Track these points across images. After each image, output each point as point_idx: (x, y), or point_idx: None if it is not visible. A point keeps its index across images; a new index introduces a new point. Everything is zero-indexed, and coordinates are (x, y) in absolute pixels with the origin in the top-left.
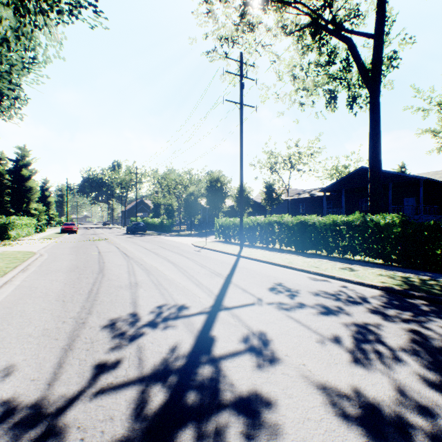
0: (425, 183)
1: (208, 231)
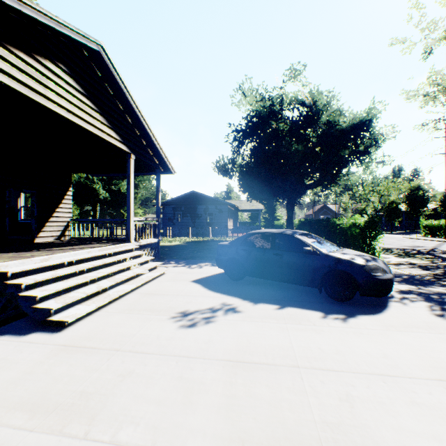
0: None
1: (408, 231)
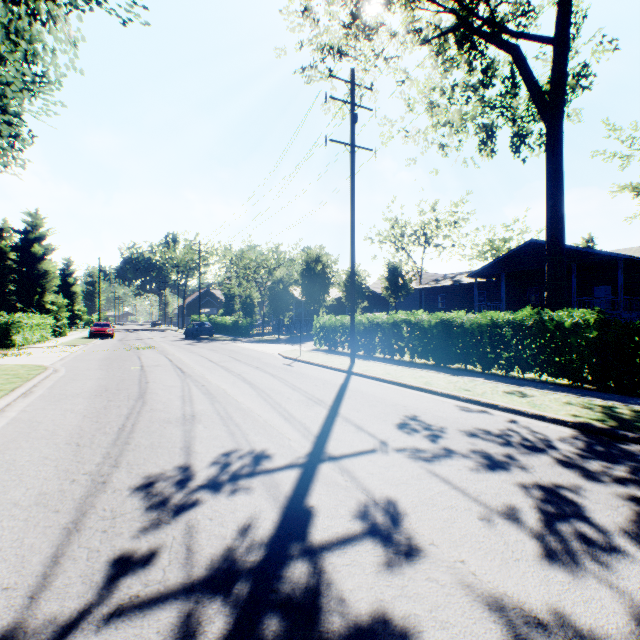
0: (626, 264)
1: (303, 335)
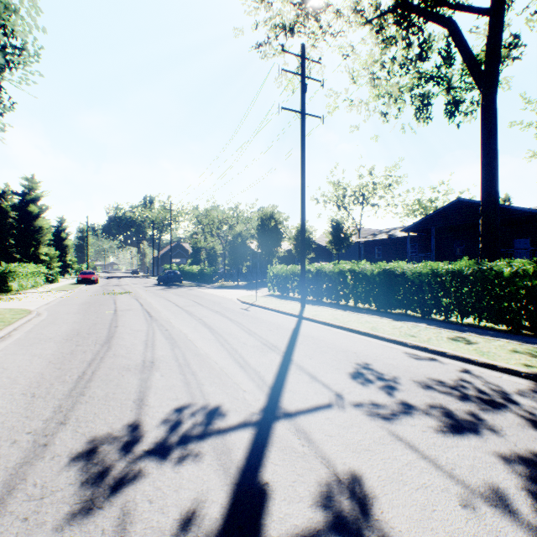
0: None
1: (259, 282)
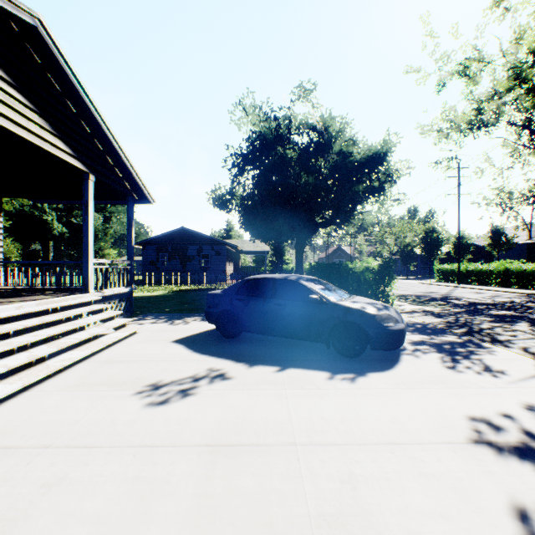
0: None
1: (423, 276)
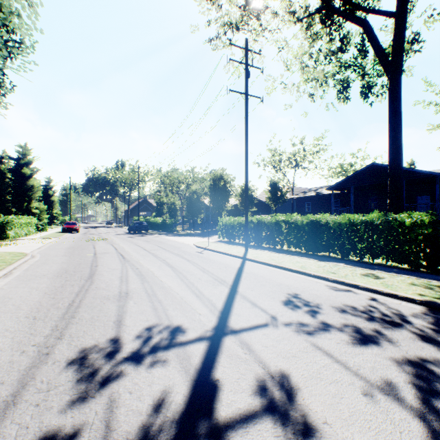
0: None
1: (211, 231)
